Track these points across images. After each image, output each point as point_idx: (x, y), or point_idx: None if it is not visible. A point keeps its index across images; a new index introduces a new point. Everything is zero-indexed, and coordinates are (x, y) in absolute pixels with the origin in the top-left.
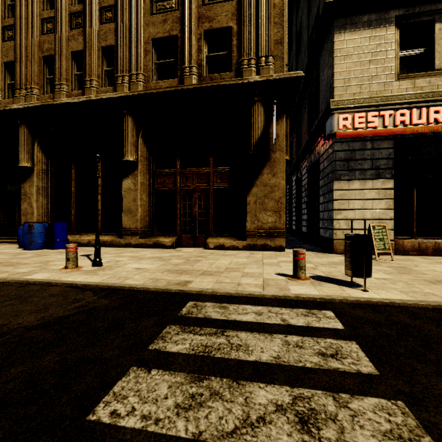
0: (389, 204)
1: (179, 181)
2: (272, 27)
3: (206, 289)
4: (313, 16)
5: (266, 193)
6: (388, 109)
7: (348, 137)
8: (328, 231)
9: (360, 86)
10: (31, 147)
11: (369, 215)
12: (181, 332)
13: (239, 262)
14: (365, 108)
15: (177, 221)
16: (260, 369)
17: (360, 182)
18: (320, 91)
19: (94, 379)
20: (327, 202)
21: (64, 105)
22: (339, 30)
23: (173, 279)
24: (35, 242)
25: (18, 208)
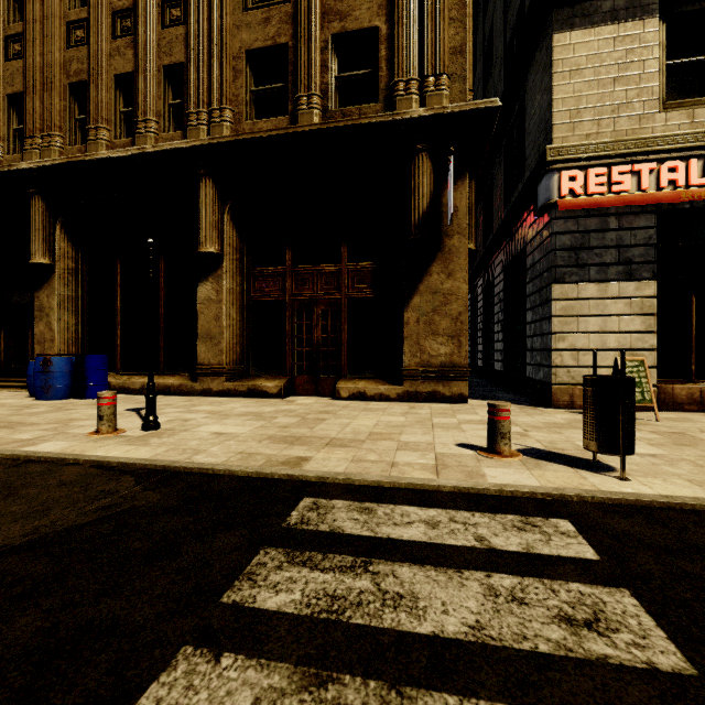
0: (649, 323)
1: (290, 286)
2: (446, 26)
3: (334, 473)
4: (515, 10)
5: (437, 305)
6: (647, 160)
7: (578, 208)
8: (541, 370)
9: (597, 122)
10: (50, 232)
11: (613, 342)
12: (287, 564)
13: (392, 422)
14: (607, 159)
15: (288, 352)
16: (445, 656)
17: (598, 286)
18: (527, 134)
19: (102, 677)
20: (539, 321)
21: (103, 162)
22: (561, 27)
23: (276, 454)
24: (55, 386)
25: (31, 332)
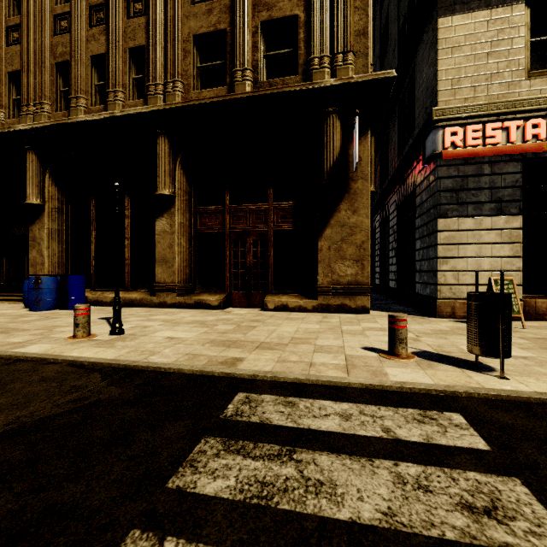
0: (516, 249)
1: (228, 221)
2: (352, 13)
3: (263, 371)
4: (406, 1)
5: (344, 235)
6: (515, 119)
7: (459, 157)
8: (428, 287)
9: (474, 89)
10: (41, 179)
11: (487, 265)
12: (224, 452)
13: (309, 329)
14: (482, 118)
15: (226, 273)
16: (362, 542)
17: (475, 220)
18: (417, 99)
19: None
20: (426, 248)
21: (81, 124)
22: (445, 12)
23: (216, 355)
24: (44, 300)
25: (27, 258)
